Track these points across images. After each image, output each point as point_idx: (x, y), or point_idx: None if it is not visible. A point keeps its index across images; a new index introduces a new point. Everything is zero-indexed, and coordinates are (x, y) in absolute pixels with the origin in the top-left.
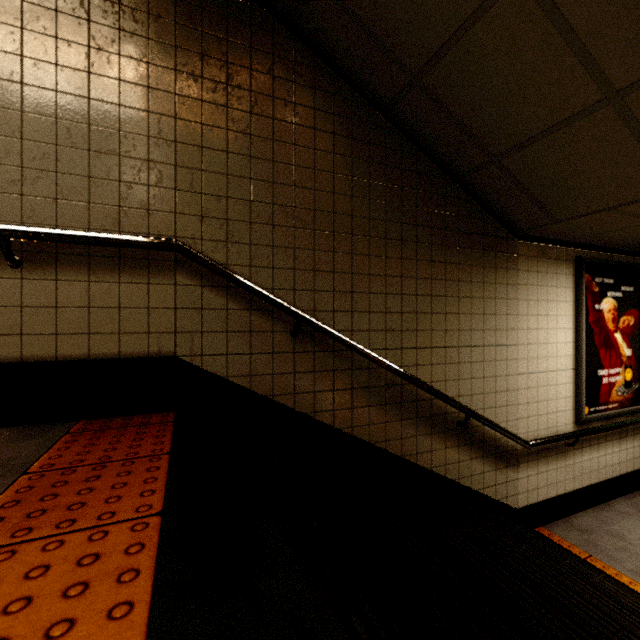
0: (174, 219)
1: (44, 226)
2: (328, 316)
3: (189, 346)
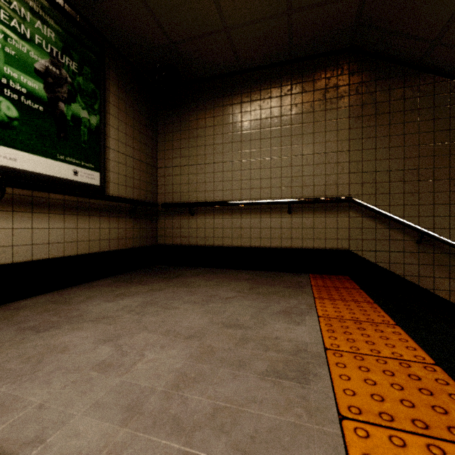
0: (348, 187)
1: (298, 197)
2: (445, 232)
3: (355, 246)
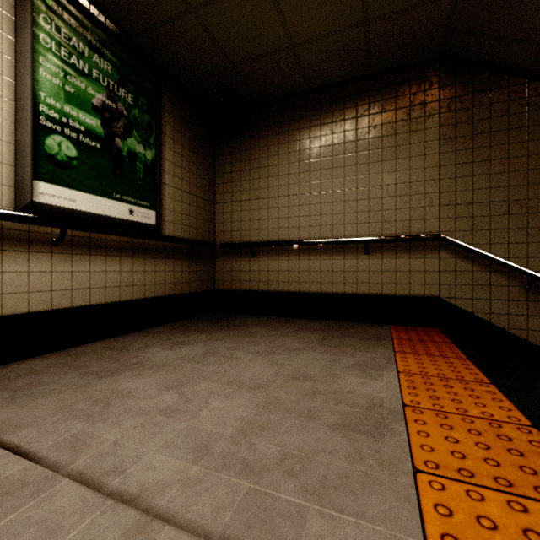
0: (438, 222)
1: (377, 235)
2: None
3: (447, 292)
